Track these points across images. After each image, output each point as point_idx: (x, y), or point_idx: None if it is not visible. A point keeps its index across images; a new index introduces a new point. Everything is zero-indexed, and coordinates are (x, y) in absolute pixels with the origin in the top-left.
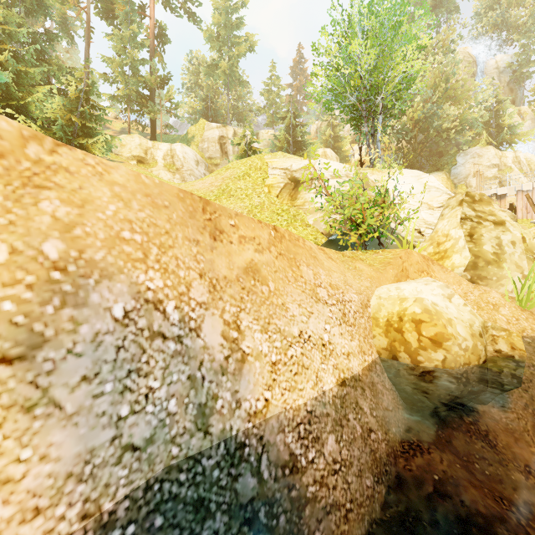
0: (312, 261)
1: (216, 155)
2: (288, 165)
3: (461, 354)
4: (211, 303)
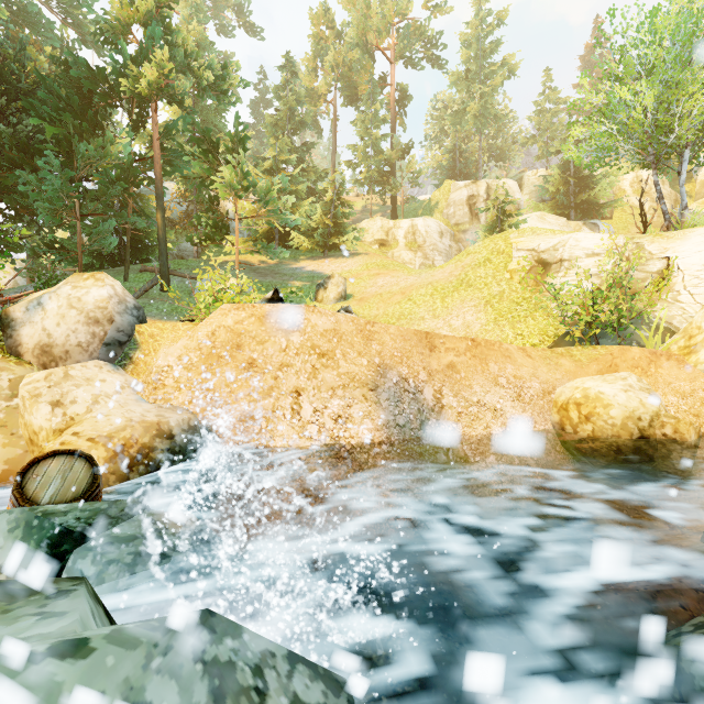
0: (502, 359)
1: (464, 219)
2: (535, 245)
3: (607, 428)
4: (428, 381)
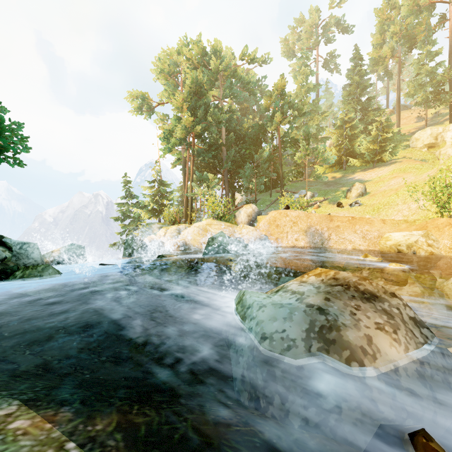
0: (364, 224)
1: None
2: None
3: (385, 248)
4: (327, 231)
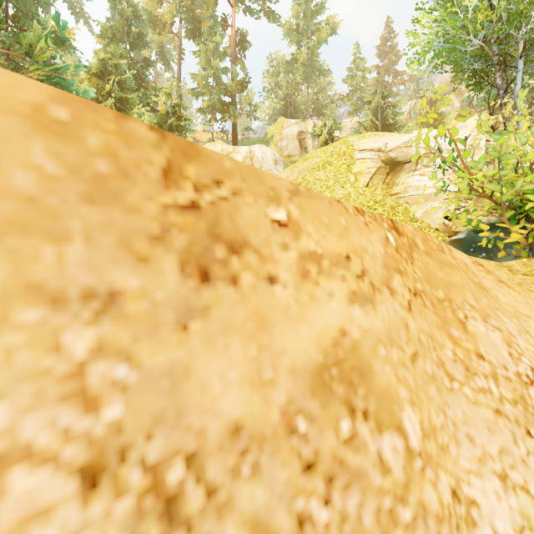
0: (483, 299)
1: (295, 152)
2: (382, 144)
3: None
4: None
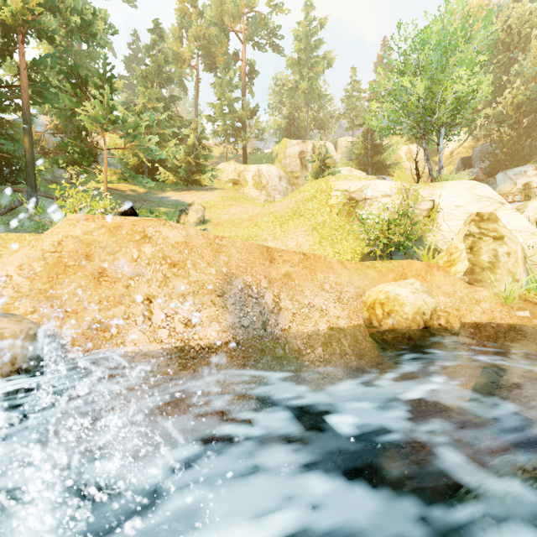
0: (326, 270)
1: (297, 168)
2: (348, 187)
3: (403, 321)
4: (268, 288)
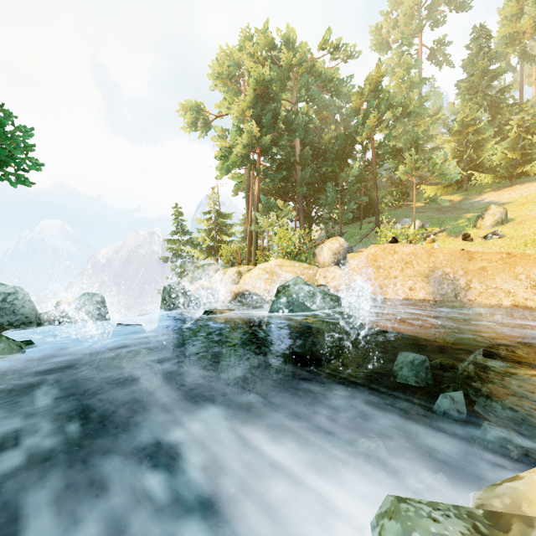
0: (531, 265)
1: None
2: None
3: None
4: (463, 275)
